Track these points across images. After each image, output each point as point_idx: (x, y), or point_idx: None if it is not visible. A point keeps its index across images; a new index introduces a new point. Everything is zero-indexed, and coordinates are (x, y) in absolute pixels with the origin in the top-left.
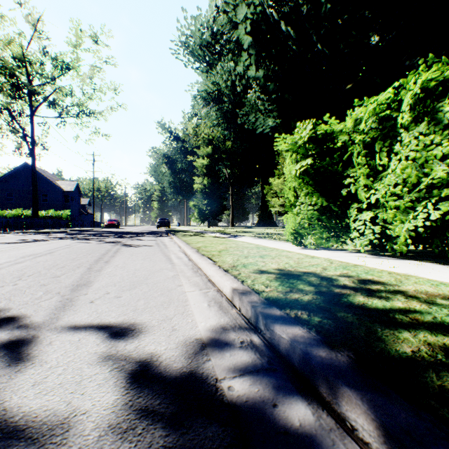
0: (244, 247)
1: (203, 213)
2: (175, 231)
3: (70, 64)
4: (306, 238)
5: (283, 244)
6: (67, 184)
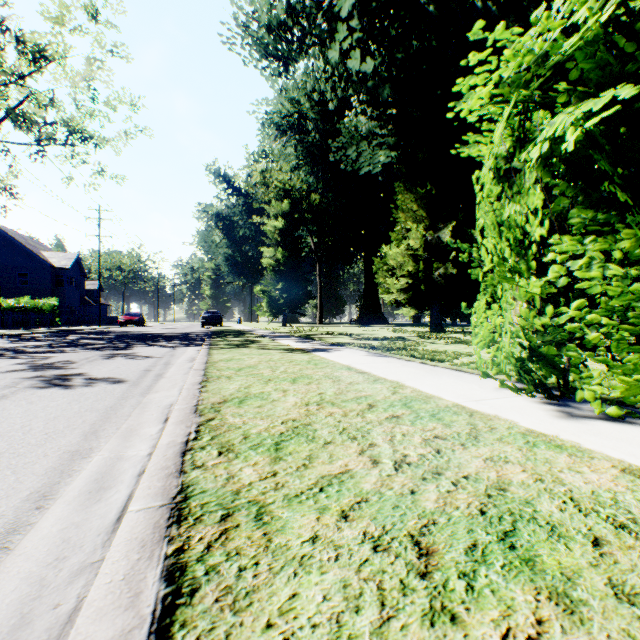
0: (363, 401)
1: (275, 303)
2: (221, 334)
3: (47, 51)
4: (580, 378)
5: (460, 380)
6: (61, 258)
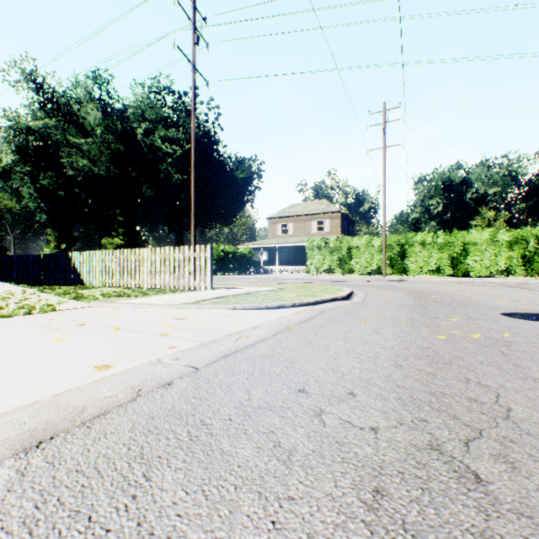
0: None
1: None
2: None
3: None
4: None
5: None
6: None
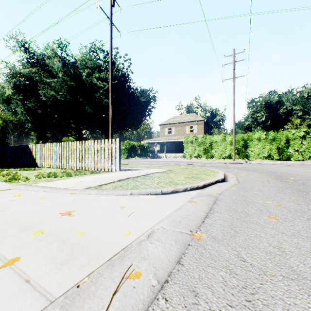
0: None
1: None
2: None
3: None
4: None
5: None
6: None
